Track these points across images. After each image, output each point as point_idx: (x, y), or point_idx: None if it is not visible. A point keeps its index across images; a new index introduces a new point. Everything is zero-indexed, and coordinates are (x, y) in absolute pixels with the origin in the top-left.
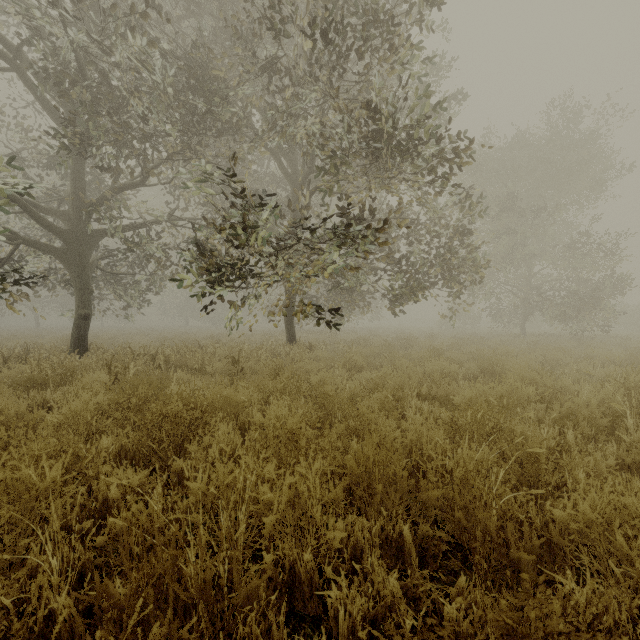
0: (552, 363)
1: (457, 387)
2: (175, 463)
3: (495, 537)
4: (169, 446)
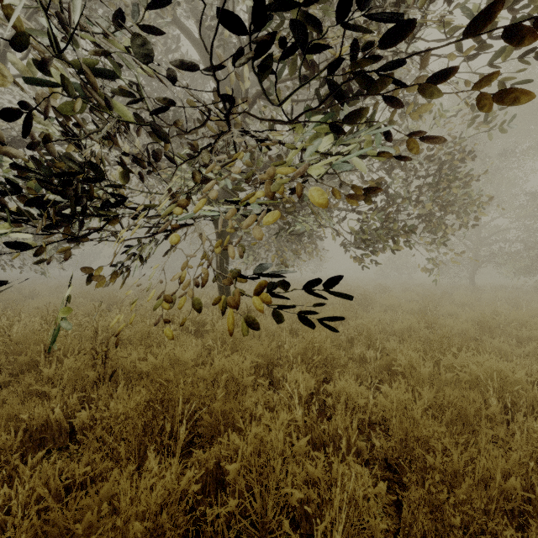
0: None
1: None
2: None
3: None
4: None
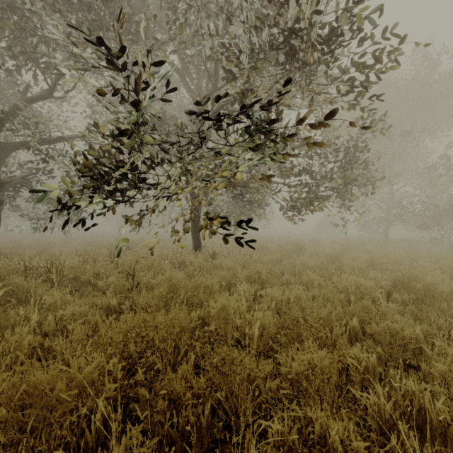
0: (451, 272)
1: (405, 325)
2: None
3: None
4: None
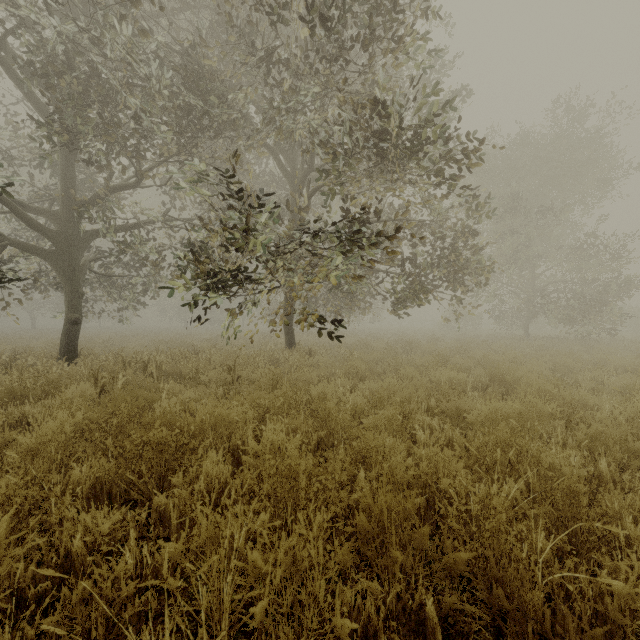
0: (562, 370)
1: (468, 401)
2: (156, 499)
3: (550, 632)
4: (151, 477)
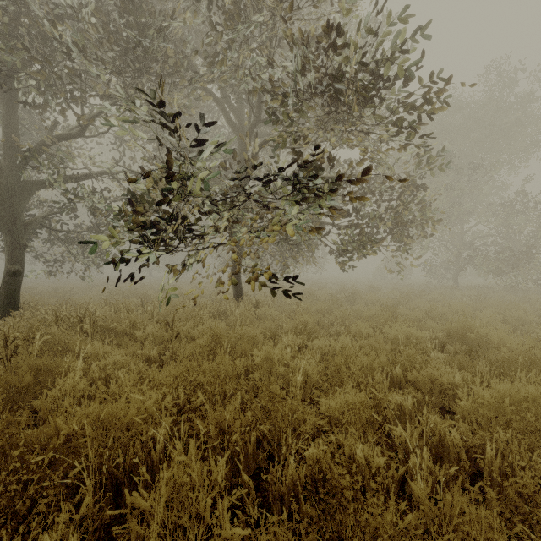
0: (515, 323)
1: (445, 372)
2: None
3: None
4: None
